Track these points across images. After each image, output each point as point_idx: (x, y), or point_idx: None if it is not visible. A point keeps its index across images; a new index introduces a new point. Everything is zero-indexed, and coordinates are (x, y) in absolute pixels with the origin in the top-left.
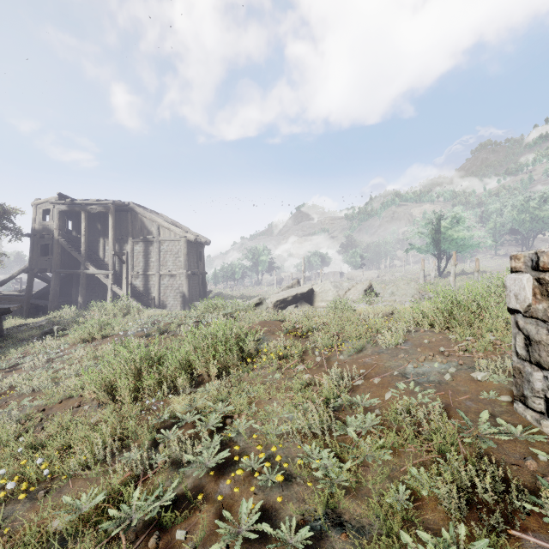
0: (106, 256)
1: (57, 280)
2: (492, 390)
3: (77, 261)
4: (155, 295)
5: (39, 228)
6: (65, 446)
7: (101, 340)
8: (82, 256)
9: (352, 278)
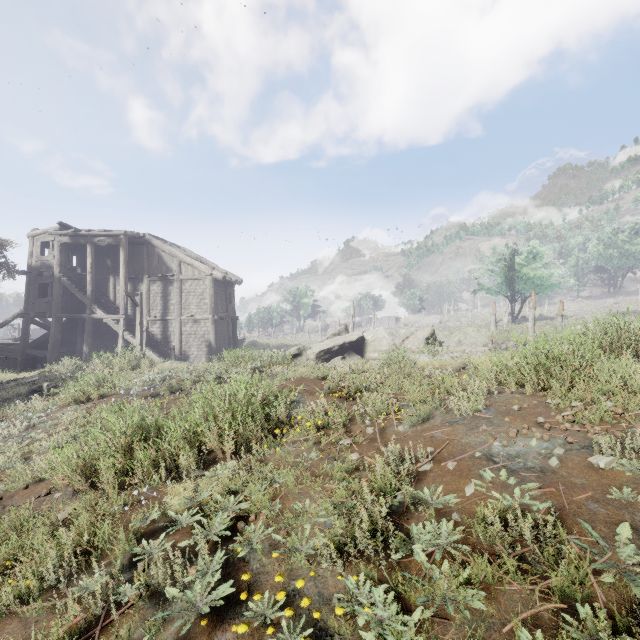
0: (117, 297)
1: (57, 327)
2: (624, 485)
3: (83, 303)
4: (176, 344)
5: (36, 264)
6: (8, 561)
7: (98, 400)
8: (88, 298)
9: (410, 324)
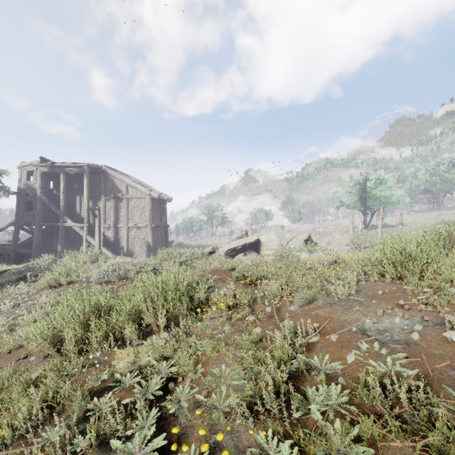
0: (82, 211)
1: (39, 232)
2: None
3: (57, 215)
4: (124, 244)
5: (24, 187)
6: None
7: (67, 285)
8: (61, 211)
9: (292, 230)
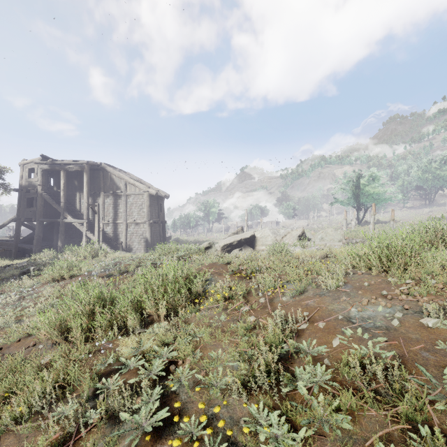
0: (82, 207)
1: (40, 228)
2: (446, 339)
3: (58, 211)
4: (123, 240)
5: (25, 184)
6: (6, 393)
7: (69, 279)
8: (61, 208)
9: (287, 226)
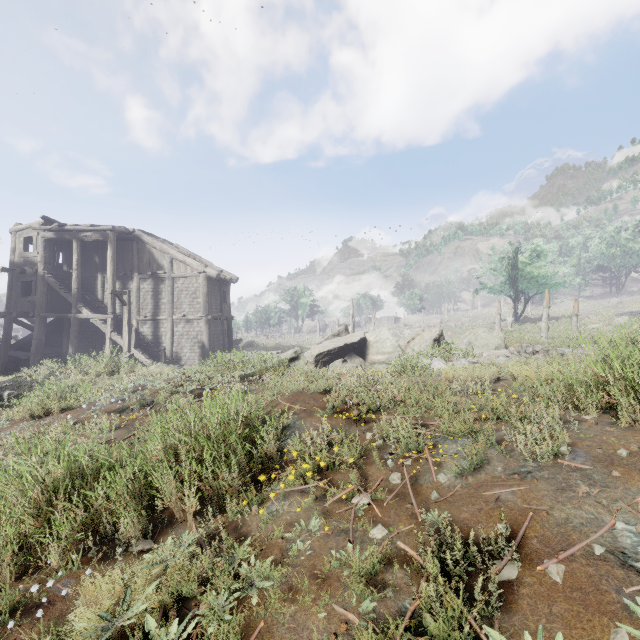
0: (106, 296)
1: (41, 327)
2: None
3: (69, 302)
4: (167, 345)
5: (19, 261)
6: None
7: (59, 414)
8: (74, 297)
9: (410, 324)
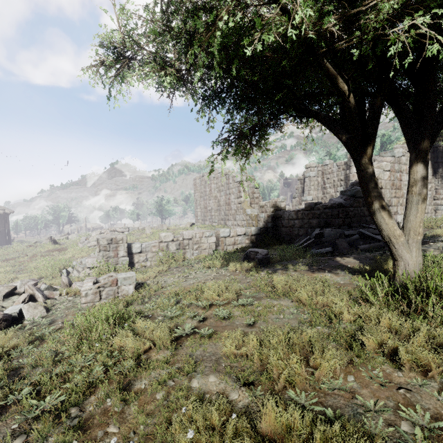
0: None
1: None
2: None
3: None
4: None
5: None
6: None
7: None
8: None
9: None
